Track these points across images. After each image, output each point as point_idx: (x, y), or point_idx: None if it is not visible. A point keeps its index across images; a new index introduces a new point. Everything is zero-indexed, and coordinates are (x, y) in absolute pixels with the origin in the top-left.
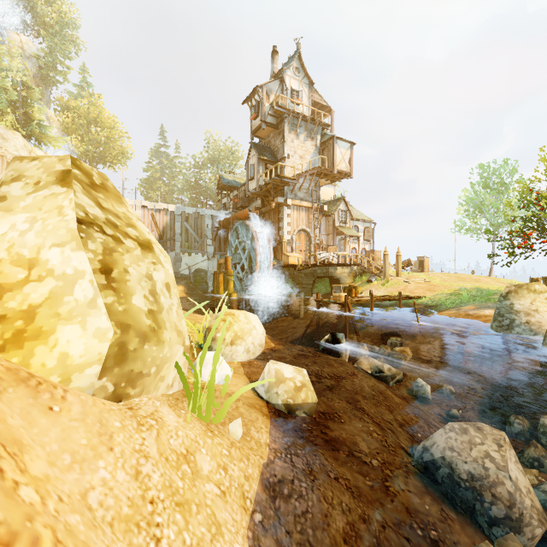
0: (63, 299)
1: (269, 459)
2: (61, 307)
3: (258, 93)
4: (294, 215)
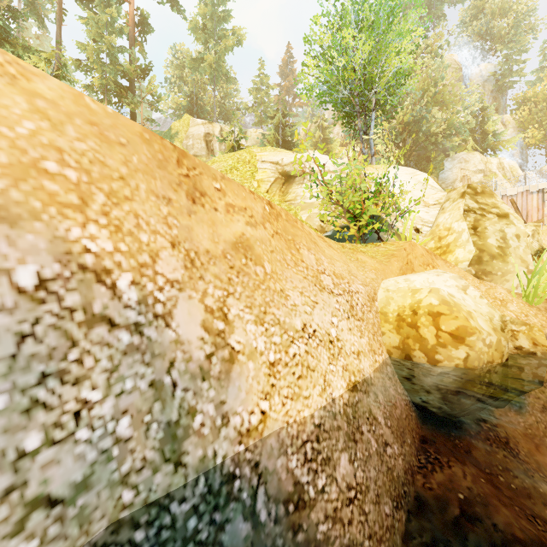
0: (458, 240)
1: None
2: (457, 243)
3: None
4: None
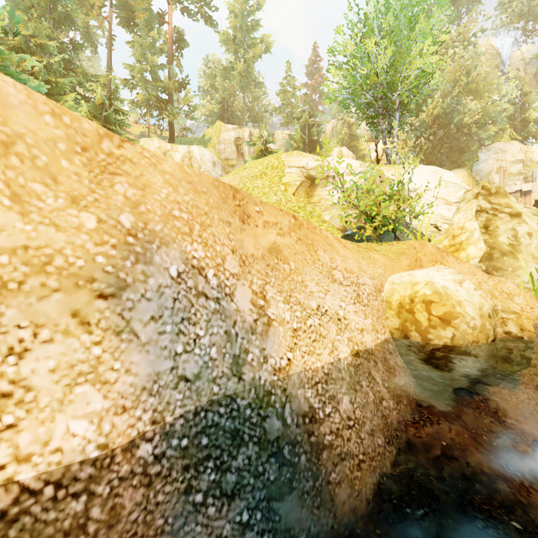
0: (470, 238)
1: None
2: (469, 241)
3: None
4: None
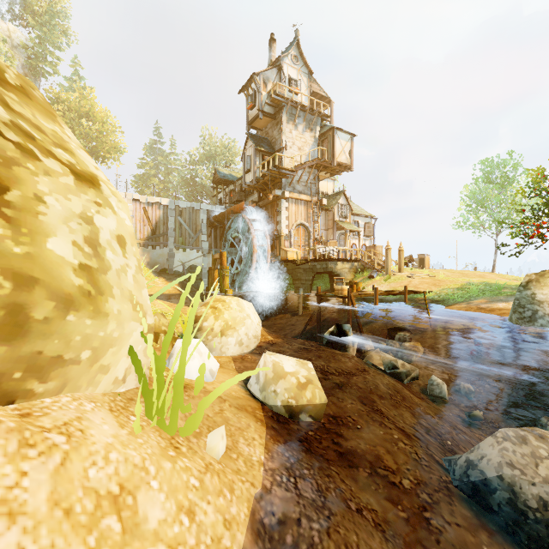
0: None
1: (264, 487)
2: None
3: (255, 81)
4: (292, 209)
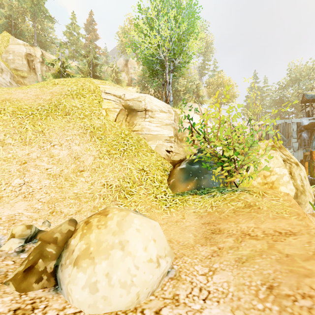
0: (280, 180)
1: None
2: (279, 182)
3: None
4: None
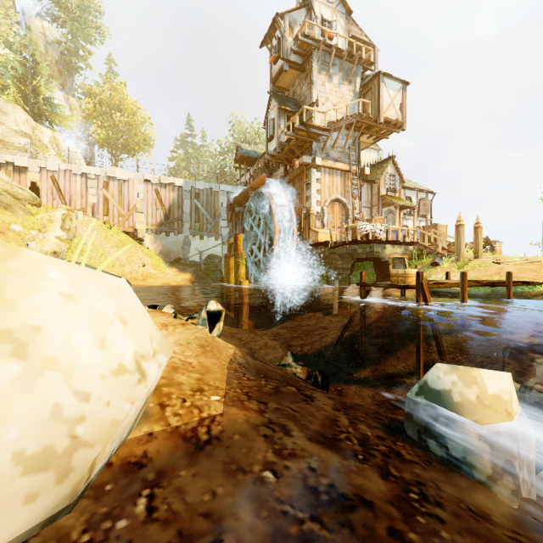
0: None
1: None
2: None
3: (278, 24)
4: (325, 181)
